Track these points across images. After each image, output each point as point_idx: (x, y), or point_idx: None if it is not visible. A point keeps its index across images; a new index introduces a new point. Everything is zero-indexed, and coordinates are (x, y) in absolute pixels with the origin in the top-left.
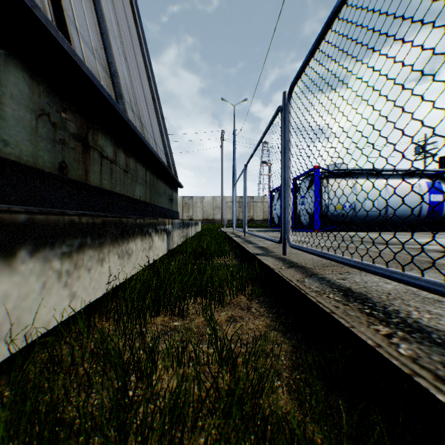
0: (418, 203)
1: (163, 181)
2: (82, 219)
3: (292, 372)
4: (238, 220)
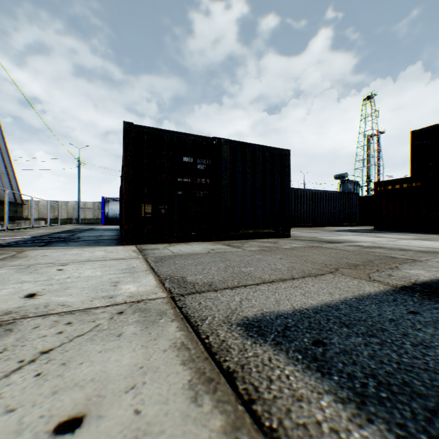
0: None
1: (9, 206)
2: None
3: None
4: (98, 219)
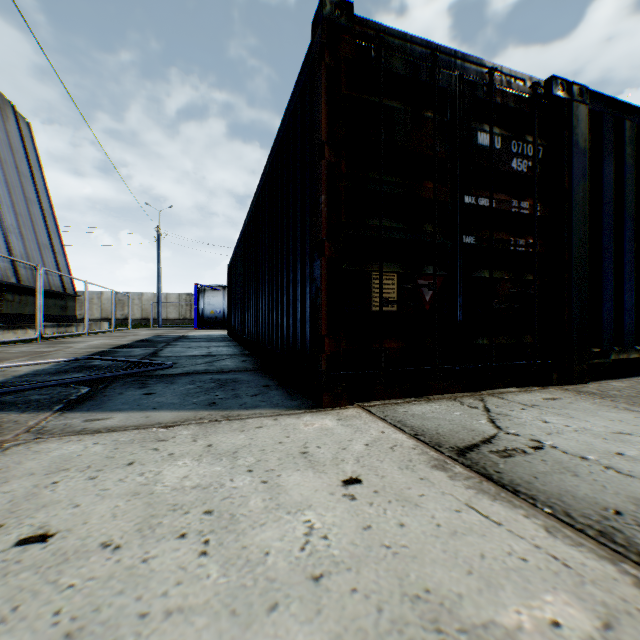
0: None
1: (54, 298)
2: (6, 325)
3: None
4: (184, 319)
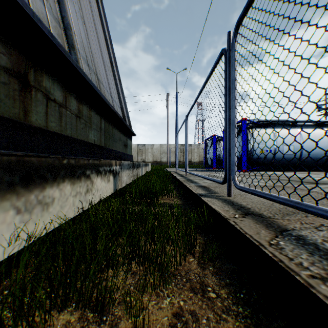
0: (327, 148)
1: (118, 130)
2: None
3: None
4: (179, 162)
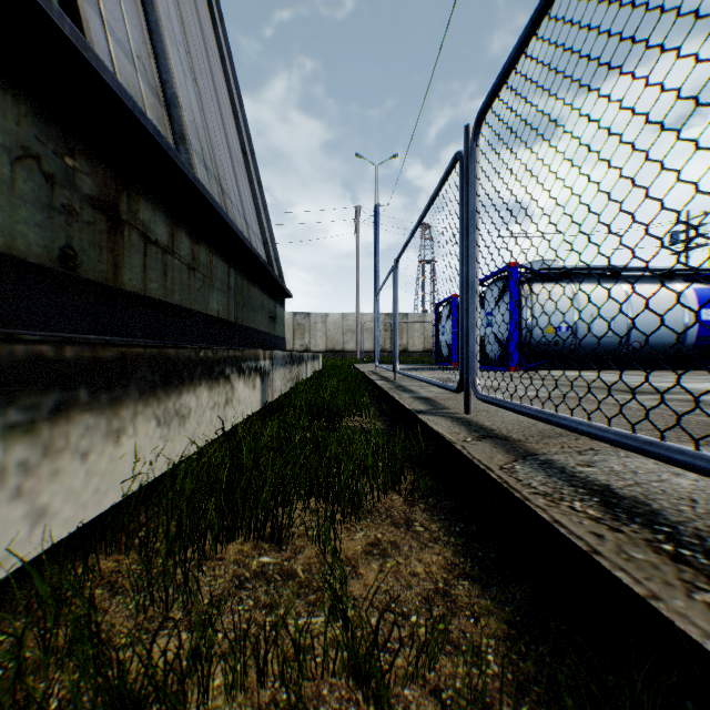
0: (680, 323)
1: (258, 287)
2: (65, 351)
3: (517, 701)
4: (382, 352)
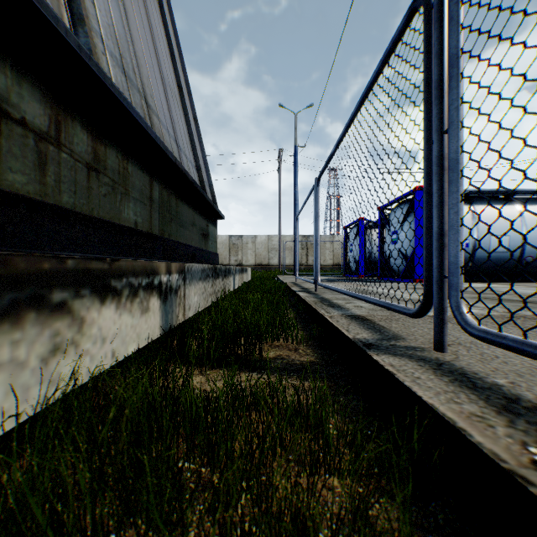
0: None
1: (189, 205)
2: None
3: None
4: (300, 266)
